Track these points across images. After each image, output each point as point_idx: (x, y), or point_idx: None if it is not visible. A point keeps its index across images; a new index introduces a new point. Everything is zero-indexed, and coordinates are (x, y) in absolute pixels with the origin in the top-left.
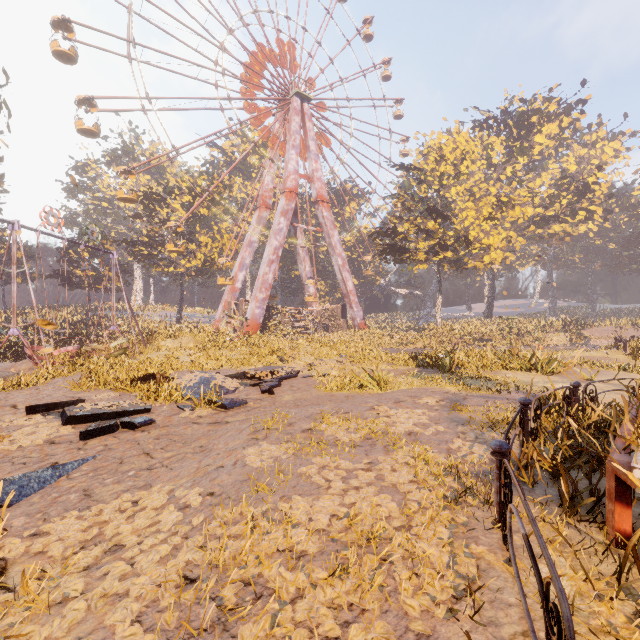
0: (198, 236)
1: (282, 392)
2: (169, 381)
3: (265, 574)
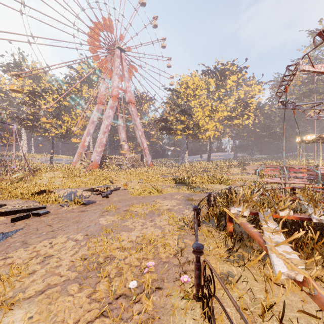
0: (63, 117)
1: (112, 197)
2: (53, 194)
3: (113, 254)
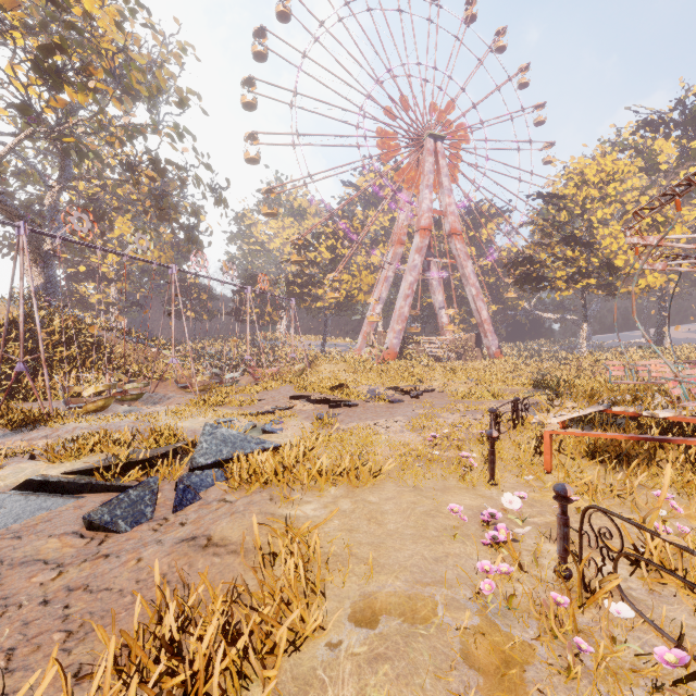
0: (341, 275)
1: (424, 398)
2: (350, 389)
3: (431, 427)
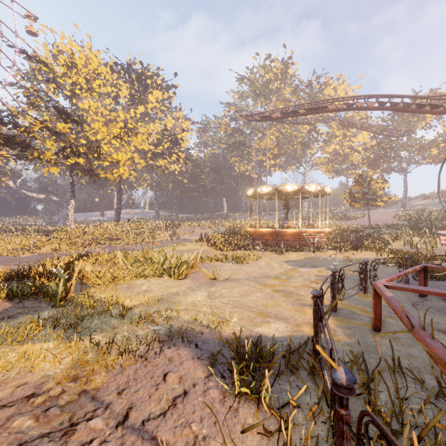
0: None
1: None
2: None
3: None
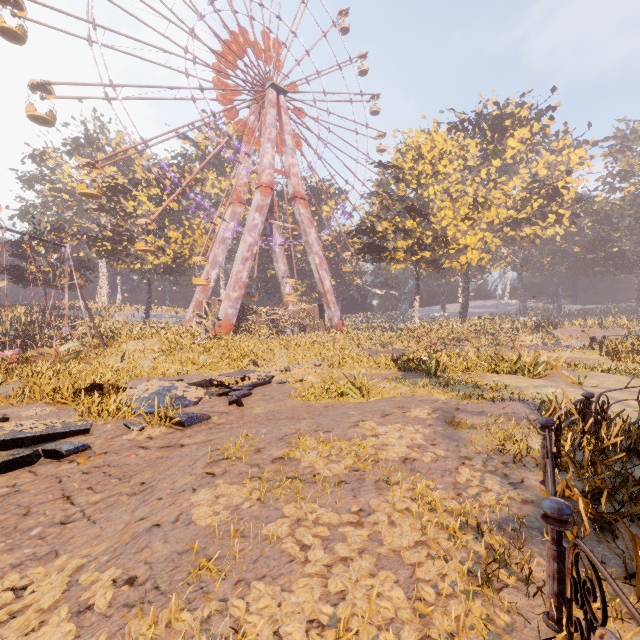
0: (167, 231)
1: (253, 402)
2: (121, 391)
3: None
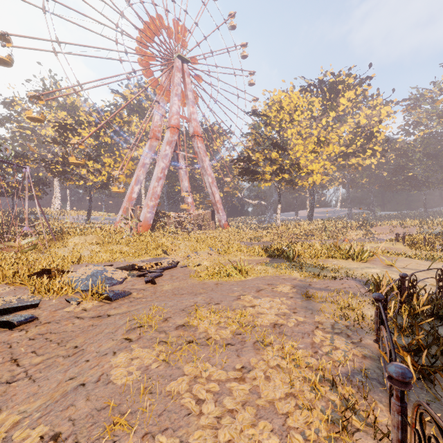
0: (103, 158)
1: (163, 281)
2: (65, 274)
3: None
